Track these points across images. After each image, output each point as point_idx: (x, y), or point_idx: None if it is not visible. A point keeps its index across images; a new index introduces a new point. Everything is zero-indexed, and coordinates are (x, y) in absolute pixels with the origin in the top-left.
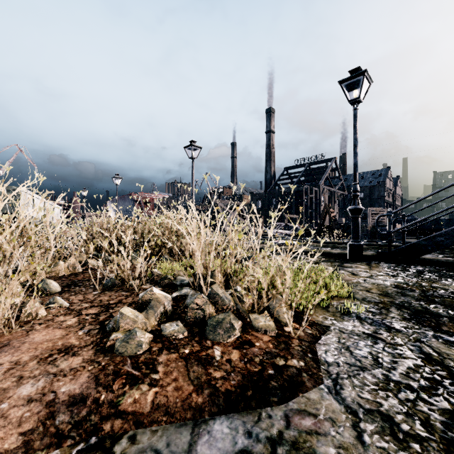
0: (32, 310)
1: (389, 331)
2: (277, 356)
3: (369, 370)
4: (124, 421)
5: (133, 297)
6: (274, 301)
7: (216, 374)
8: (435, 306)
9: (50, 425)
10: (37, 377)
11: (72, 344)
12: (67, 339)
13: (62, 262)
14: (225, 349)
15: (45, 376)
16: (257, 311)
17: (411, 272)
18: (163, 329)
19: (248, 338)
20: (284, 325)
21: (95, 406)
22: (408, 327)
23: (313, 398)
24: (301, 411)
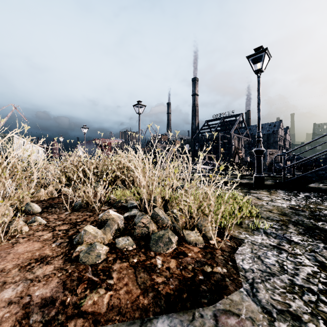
0: (18, 227)
1: (290, 243)
2: (205, 264)
3: (277, 276)
4: (85, 320)
5: (94, 216)
6: (202, 220)
7: (158, 279)
8: (322, 223)
9: (25, 324)
10: (17, 283)
11: (46, 254)
12: (43, 250)
13: (42, 190)
14: (165, 258)
15: (24, 281)
16: (188, 227)
17: (301, 196)
18: (117, 243)
19: (182, 249)
20: (209, 239)
21: (62, 307)
22: (304, 240)
23: (235, 299)
24: (226, 311)
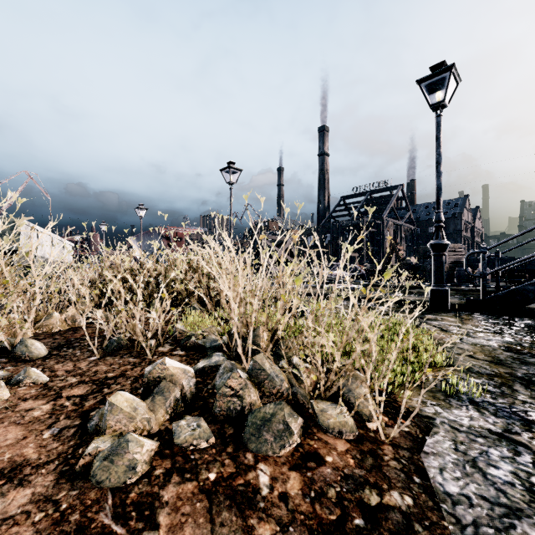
0: None
1: (530, 429)
2: (365, 485)
3: (528, 516)
4: None
5: (142, 367)
6: (350, 381)
7: (261, 529)
8: None
9: None
10: None
11: (25, 458)
12: (21, 447)
13: (57, 314)
14: (277, 470)
15: None
16: (323, 394)
17: (519, 327)
18: (175, 432)
19: (313, 446)
20: (366, 419)
21: None
22: None
23: None
24: None
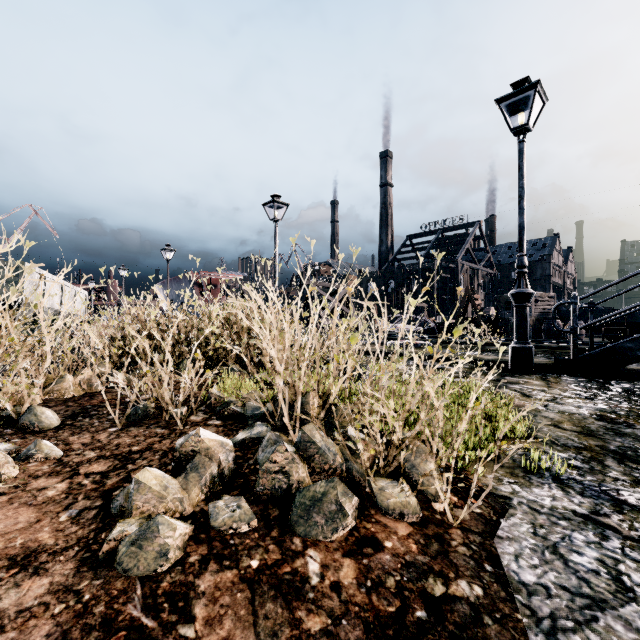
0: None
1: (621, 510)
2: (429, 573)
3: (613, 608)
4: None
5: (172, 439)
6: (414, 455)
7: (310, 622)
8: None
9: None
10: None
11: (40, 544)
12: (35, 532)
13: (70, 377)
14: (329, 557)
15: None
16: (382, 470)
17: (615, 391)
18: (212, 514)
19: (370, 529)
20: (432, 499)
21: None
22: None
23: None
24: None
